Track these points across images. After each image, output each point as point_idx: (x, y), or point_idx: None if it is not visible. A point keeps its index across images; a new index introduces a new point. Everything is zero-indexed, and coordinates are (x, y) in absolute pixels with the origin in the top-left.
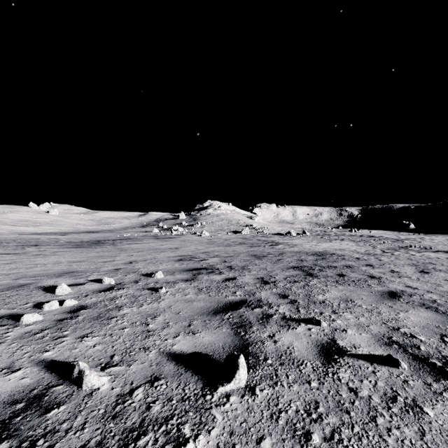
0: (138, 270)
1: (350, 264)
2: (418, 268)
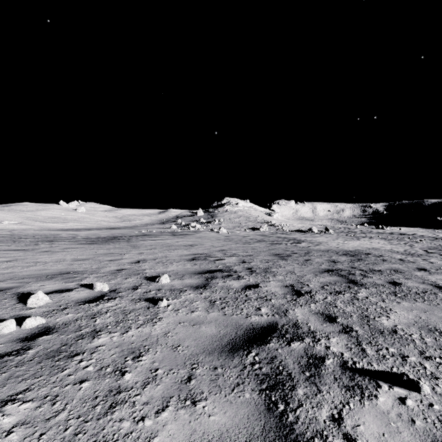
0: (142, 272)
1: (397, 268)
2: None
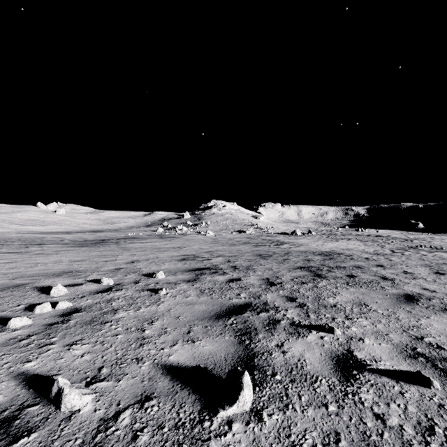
0: (139, 270)
1: (359, 265)
2: (433, 269)
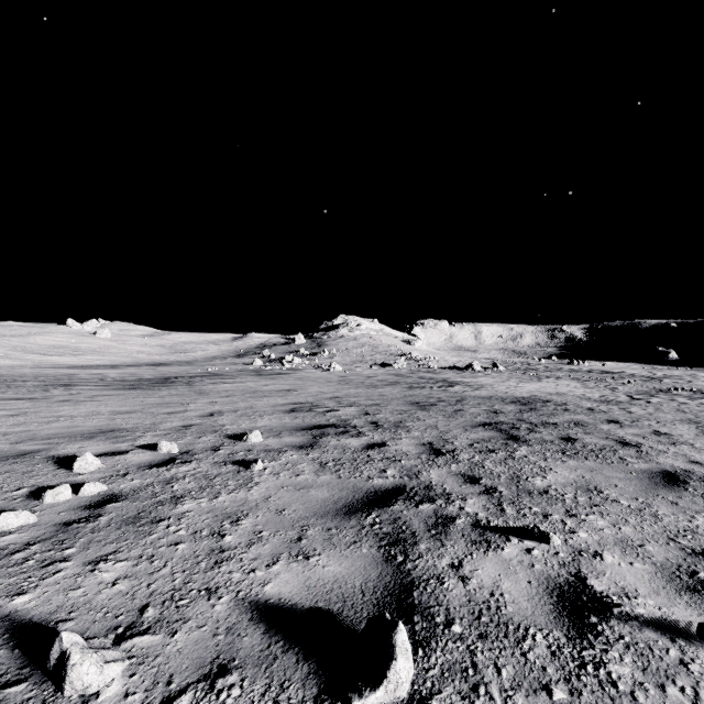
0: (221, 428)
1: (580, 420)
2: (702, 427)
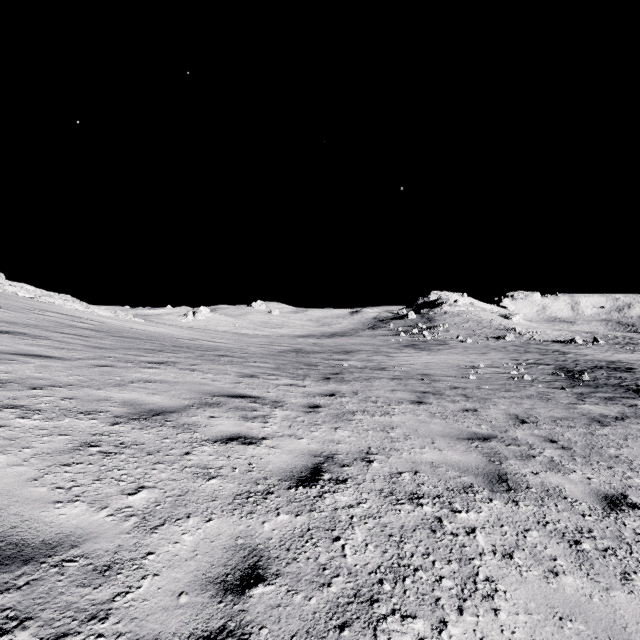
0: (506, 362)
1: (632, 367)
2: None
